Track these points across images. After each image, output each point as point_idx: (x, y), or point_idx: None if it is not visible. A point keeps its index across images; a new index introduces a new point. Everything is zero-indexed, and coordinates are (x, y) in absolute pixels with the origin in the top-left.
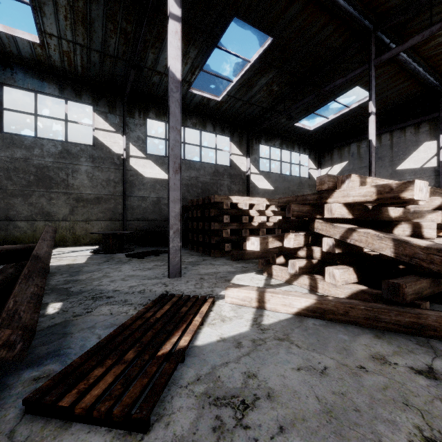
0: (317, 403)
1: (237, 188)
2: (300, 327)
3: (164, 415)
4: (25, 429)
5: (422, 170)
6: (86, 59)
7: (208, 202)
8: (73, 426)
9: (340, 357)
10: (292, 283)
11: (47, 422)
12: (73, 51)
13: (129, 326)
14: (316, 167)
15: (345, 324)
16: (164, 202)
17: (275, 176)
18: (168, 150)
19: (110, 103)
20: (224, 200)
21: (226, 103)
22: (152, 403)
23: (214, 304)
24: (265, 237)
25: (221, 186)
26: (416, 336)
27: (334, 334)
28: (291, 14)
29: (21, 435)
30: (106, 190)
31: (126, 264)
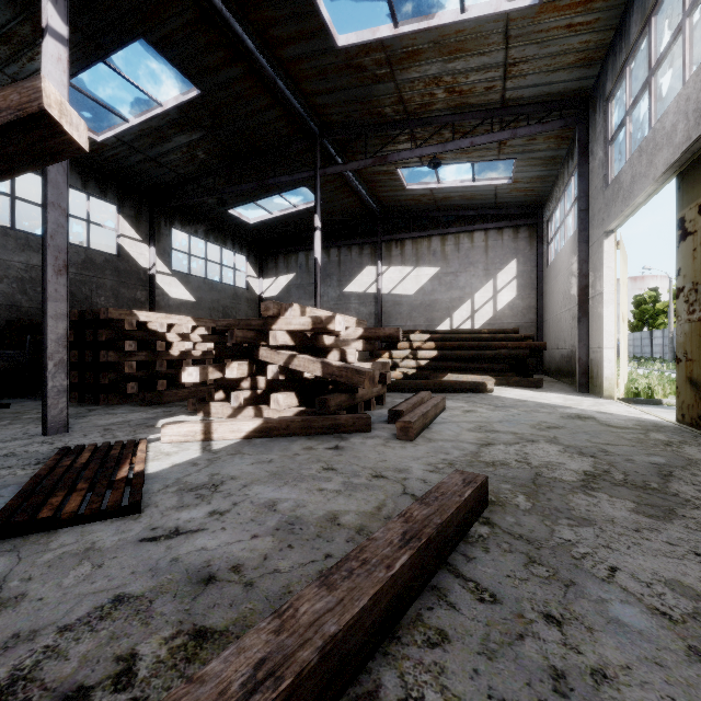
0: (267, 473)
1: (131, 294)
2: (249, 445)
3: (150, 504)
4: (3, 546)
5: (365, 296)
6: None
7: (93, 317)
8: (61, 530)
9: (282, 453)
10: (236, 418)
11: (24, 537)
12: None
13: (46, 476)
14: (257, 275)
15: (287, 437)
16: None
17: (198, 281)
18: (45, 238)
19: None
20: (124, 317)
21: (113, 149)
22: (141, 494)
23: (148, 447)
24: (205, 366)
25: (99, 289)
26: (334, 434)
27: (278, 443)
28: (228, 75)
29: (4, 548)
30: None
31: None
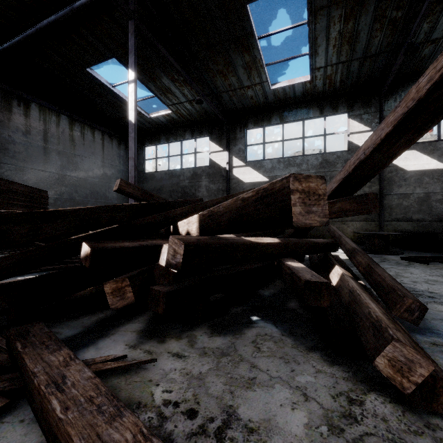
0: None
1: None
2: None
3: None
4: None
5: None
6: (345, 72)
7: None
8: None
9: None
10: None
11: None
12: (335, 71)
13: None
14: None
15: None
16: (435, 197)
17: None
18: None
19: (365, 103)
20: None
21: None
22: None
23: None
24: None
25: None
26: None
27: None
28: None
29: None
30: (361, 191)
31: (409, 267)
